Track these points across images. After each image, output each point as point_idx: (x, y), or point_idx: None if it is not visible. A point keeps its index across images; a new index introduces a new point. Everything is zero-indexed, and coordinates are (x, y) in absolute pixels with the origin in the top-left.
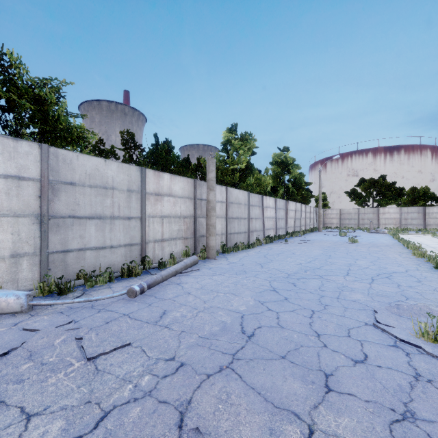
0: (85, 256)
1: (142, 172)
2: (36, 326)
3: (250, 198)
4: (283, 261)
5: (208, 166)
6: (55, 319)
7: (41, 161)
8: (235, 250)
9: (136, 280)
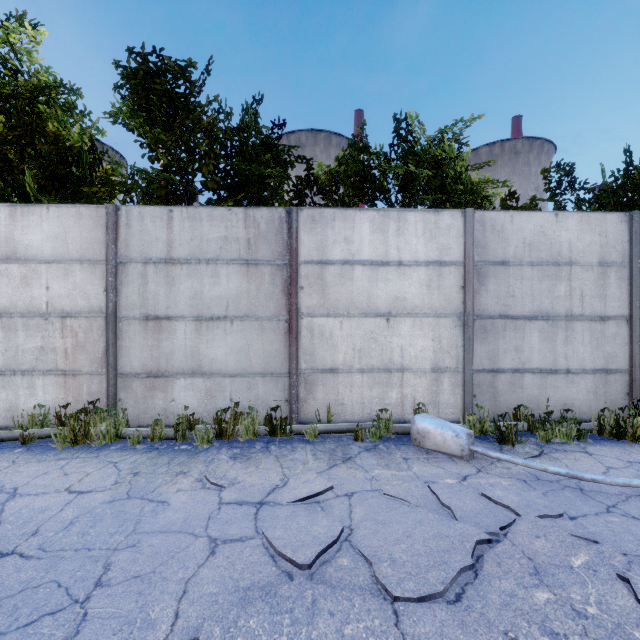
0: (522, 382)
1: (632, 223)
2: (501, 498)
3: None
4: None
5: None
6: (527, 496)
7: (464, 235)
8: None
9: None
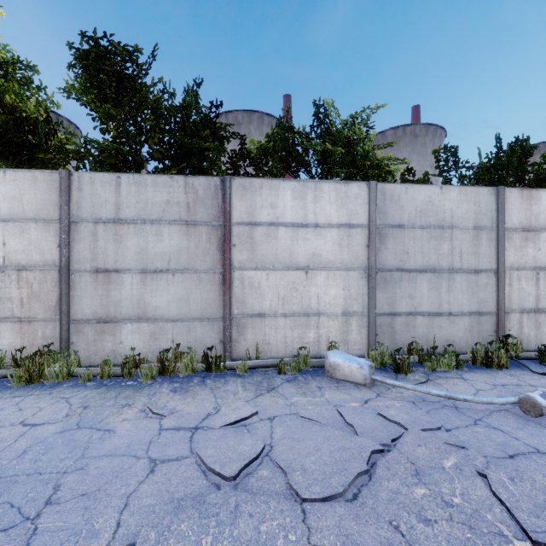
0: (414, 323)
1: (499, 195)
2: (394, 416)
3: None
4: None
5: None
6: (414, 414)
7: (369, 202)
8: None
9: (504, 375)
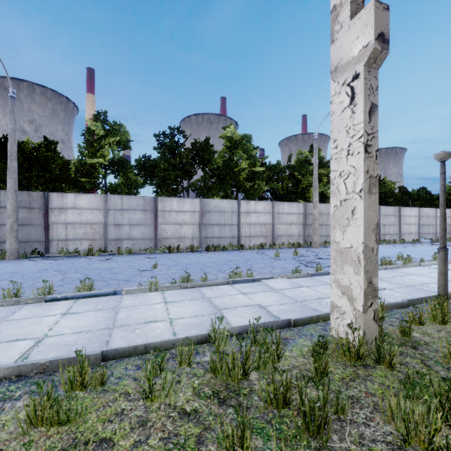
0: (424, 235)
1: (436, 210)
2: None
3: None
4: None
5: None
6: None
7: (418, 211)
8: None
9: None
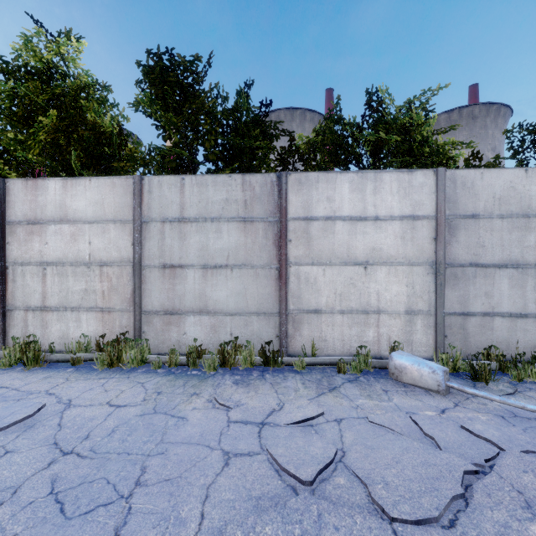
0: (492, 325)
1: None
2: (482, 432)
3: None
4: None
5: None
6: (507, 431)
7: (436, 191)
8: None
9: None
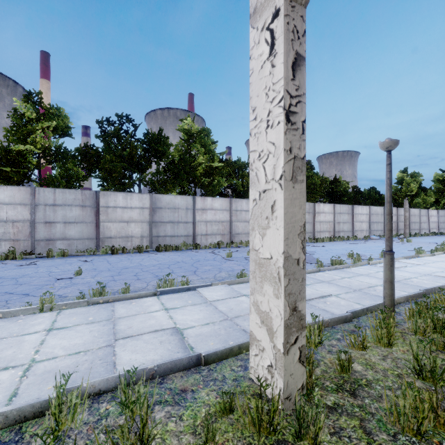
0: (374, 232)
1: (384, 208)
2: None
3: (420, 212)
4: (443, 238)
5: (405, 203)
6: None
7: (369, 210)
8: (415, 236)
9: None
